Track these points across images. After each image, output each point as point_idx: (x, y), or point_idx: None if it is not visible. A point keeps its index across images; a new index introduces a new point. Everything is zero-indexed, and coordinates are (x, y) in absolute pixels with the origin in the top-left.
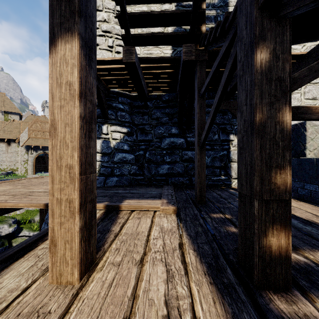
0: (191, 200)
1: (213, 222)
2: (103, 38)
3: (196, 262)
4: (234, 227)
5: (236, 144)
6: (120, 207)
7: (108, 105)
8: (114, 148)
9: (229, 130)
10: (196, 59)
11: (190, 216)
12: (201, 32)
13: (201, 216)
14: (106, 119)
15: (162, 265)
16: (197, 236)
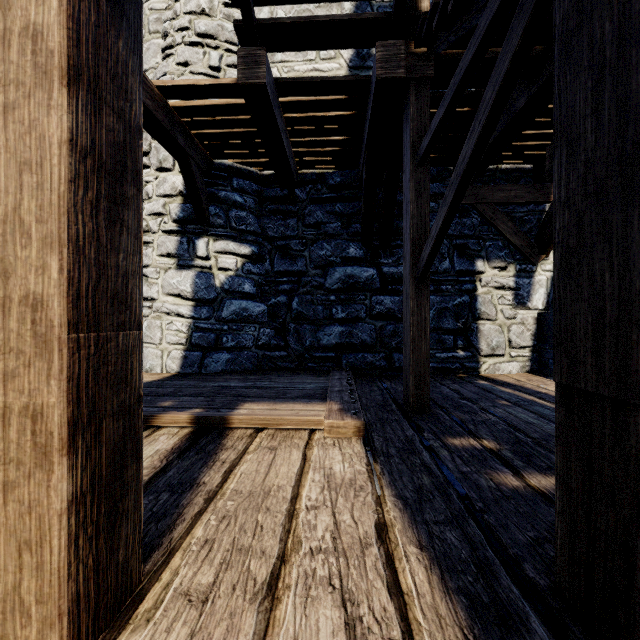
0: (394, 404)
1: (455, 460)
2: (199, 49)
3: (432, 590)
4: (512, 473)
5: (488, 281)
6: (228, 420)
7: (209, 195)
8: (222, 289)
9: (473, 251)
10: (408, 76)
11: (396, 443)
12: (418, 12)
13: (424, 444)
14: (206, 226)
15: (333, 603)
16: (422, 501)
